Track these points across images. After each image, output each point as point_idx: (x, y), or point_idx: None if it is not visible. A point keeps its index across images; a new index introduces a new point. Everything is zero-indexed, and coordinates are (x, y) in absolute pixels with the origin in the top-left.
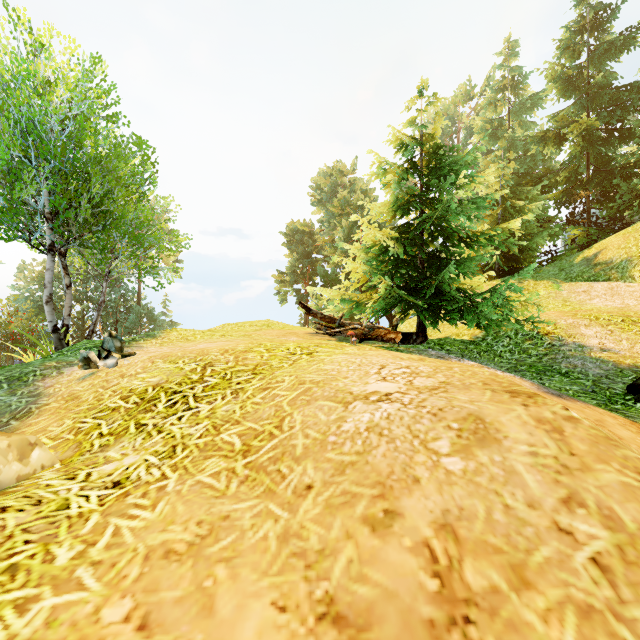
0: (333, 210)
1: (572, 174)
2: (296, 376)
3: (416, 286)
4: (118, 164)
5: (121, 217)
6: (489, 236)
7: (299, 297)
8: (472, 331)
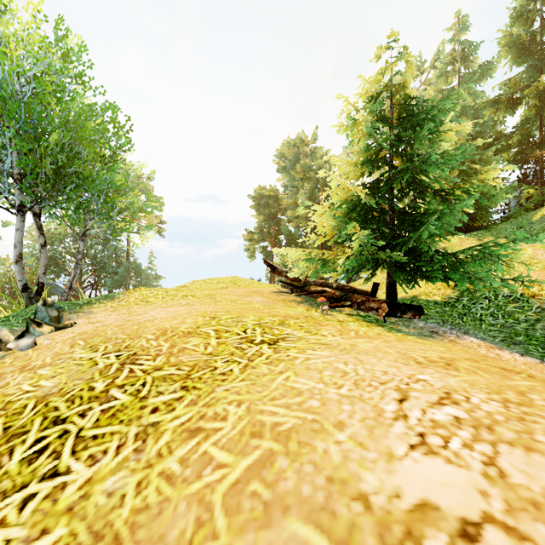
0: (296, 175)
1: (525, 136)
2: (248, 406)
3: (387, 244)
4: (86, 125)
5: (91, 178)
6: (467, 190)
7: (266, 253)
8: (443, 291)
